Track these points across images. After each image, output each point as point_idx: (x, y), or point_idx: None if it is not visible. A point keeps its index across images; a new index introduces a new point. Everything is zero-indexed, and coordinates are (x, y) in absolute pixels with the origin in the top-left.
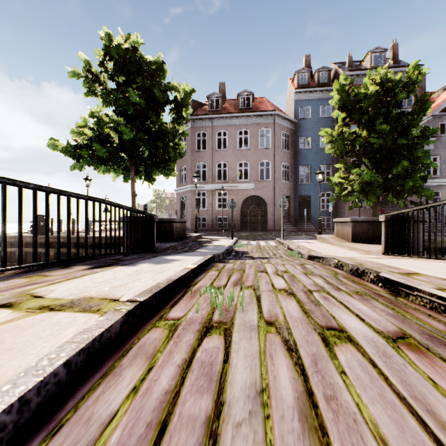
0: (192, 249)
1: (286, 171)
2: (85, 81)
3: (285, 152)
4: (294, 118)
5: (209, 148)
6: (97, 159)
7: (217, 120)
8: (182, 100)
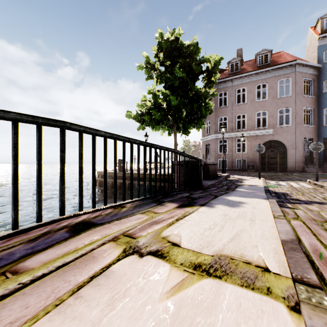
0: (232, 188)
1: (308, 115)
2: (146, 70)
3: (306, 97)
4: (317, 64)
5: (229, 104)
6: (154, 121)
7: (236, 80)
8: (212, 68)
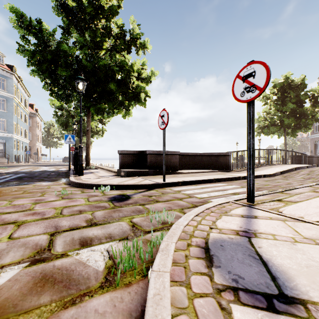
0: None
1: None
2: (262, 100)
3: None
4: None
5: None
6: (270, 132)
7: None
8: (317, 94)
